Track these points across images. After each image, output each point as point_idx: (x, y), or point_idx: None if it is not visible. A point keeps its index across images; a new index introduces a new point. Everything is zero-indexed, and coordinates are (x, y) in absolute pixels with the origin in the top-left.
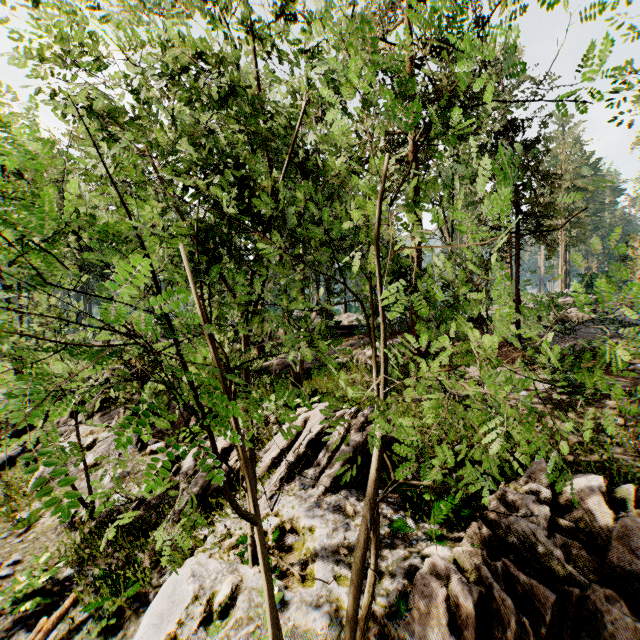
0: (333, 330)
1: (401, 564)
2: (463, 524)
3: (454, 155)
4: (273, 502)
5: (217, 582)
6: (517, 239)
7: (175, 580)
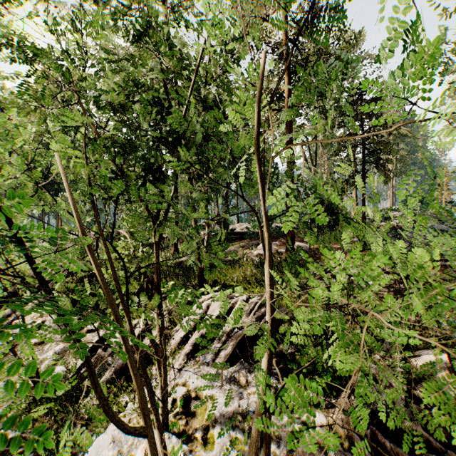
0: (229, 235)
1: (285, 428)
2: (334, 392)
3: (318, 107)
4: (181, 374)
5: (133, 447)
6: (363, 169)
7: (98, 445)
